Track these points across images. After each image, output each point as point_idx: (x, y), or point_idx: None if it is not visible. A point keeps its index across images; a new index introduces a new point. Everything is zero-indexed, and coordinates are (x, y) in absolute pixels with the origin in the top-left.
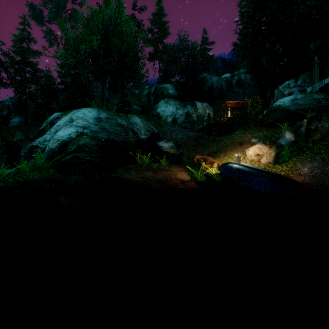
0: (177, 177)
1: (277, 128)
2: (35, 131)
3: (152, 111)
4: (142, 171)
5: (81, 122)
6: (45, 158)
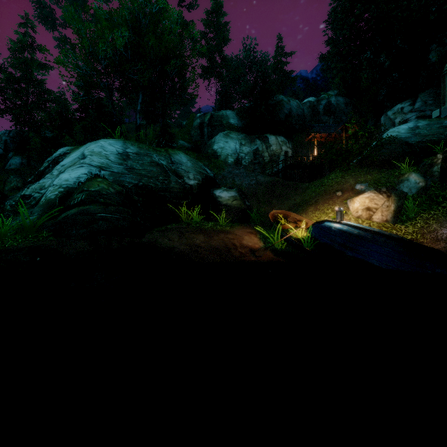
0: (243, 243)
1: (394, 169)
2: None
3: (207, 149)
4: (188, 234)
5: (98, 159)
6: (38, 214)
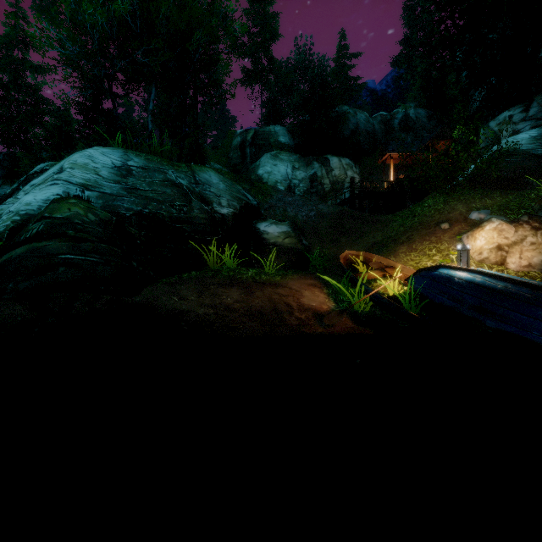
0: (303, 302)
1: (526, 190)
2: None
3: (249, 174)
4: (214, 288)
5: (81, 174)
6: None
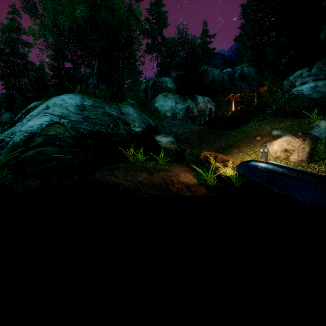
0: (180, 179)
1: (303, 118)
2: None
3: (150, 106)
4: (132, 172)
5: (59, 110)
6: (5, 155)
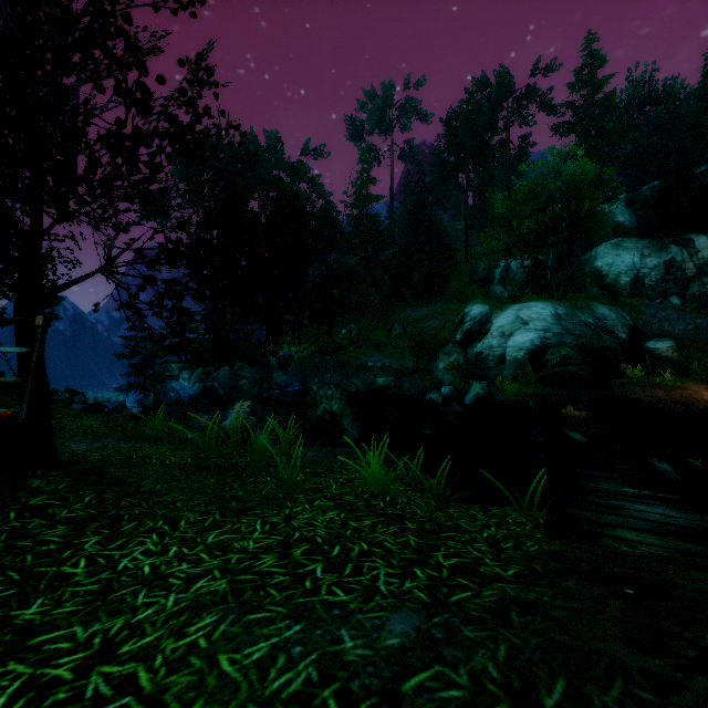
0: (705, 398)
1: None
2: (396, 318)
3: (582, 266)
4: (647, 389)
5: (539, 324)
6: (514, 370)
